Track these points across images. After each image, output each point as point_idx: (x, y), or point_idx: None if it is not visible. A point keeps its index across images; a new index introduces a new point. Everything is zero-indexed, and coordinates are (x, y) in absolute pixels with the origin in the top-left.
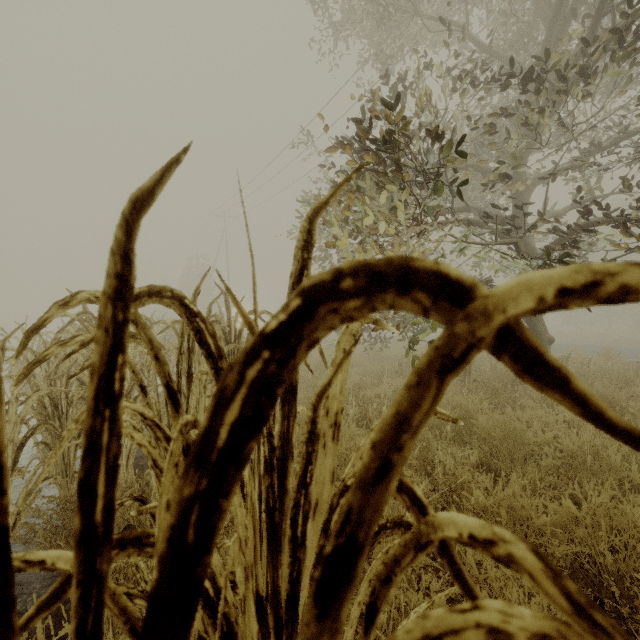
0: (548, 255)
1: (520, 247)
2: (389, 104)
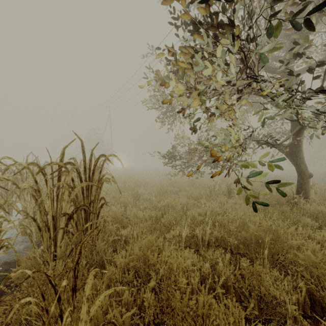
0: None
1: None
2: None
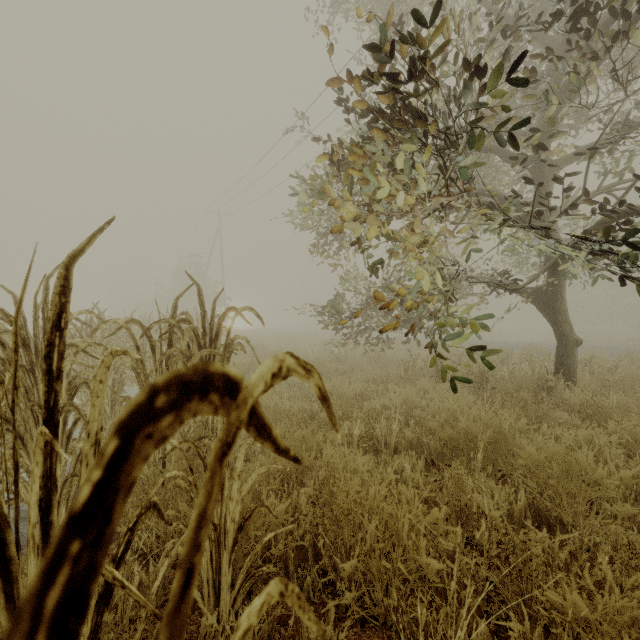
0: (608, 236)
1: (551, 234)
2: (414, 15)
